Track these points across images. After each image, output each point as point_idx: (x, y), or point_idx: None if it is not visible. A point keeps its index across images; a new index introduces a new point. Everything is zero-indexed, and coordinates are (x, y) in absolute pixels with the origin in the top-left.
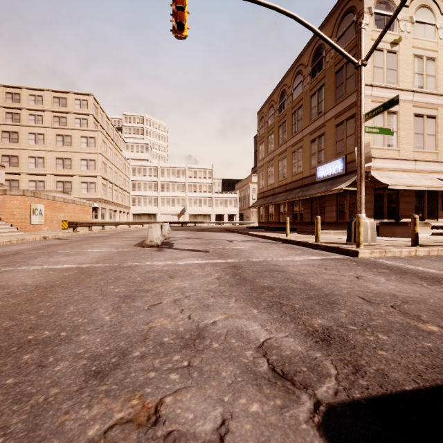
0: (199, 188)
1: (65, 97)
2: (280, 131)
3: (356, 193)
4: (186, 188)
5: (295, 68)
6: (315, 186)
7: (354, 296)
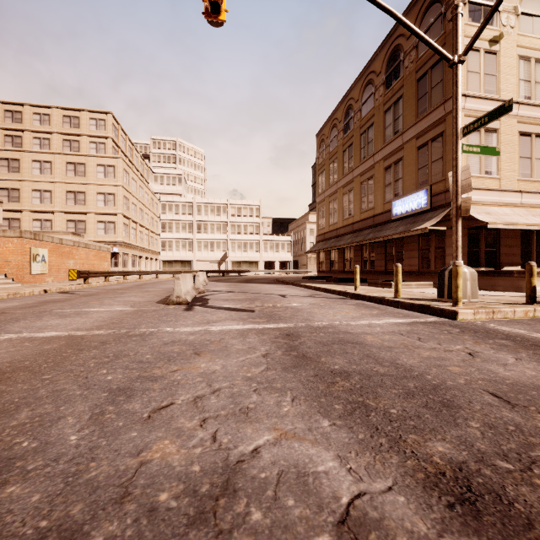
0: (243, 229)
1: (77, 116)
2: (345, 157)
3: (444, 234)
4: (228, 229)
5: (364, 77)
6: (391, 225)
7: (480, 391)
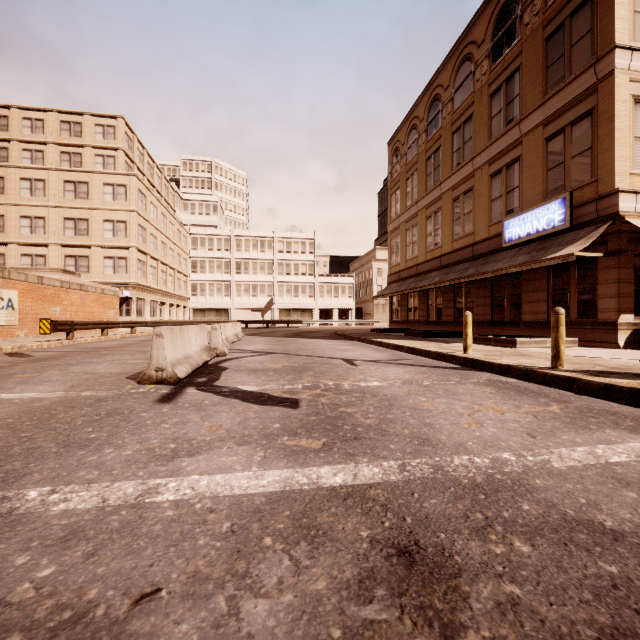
0: (294, 269)
1: (79, 121)
2: (430, 167)
3: (594, 265)
4: (274, 269)
5: (458, 53)
6: (503, 255)
7: None
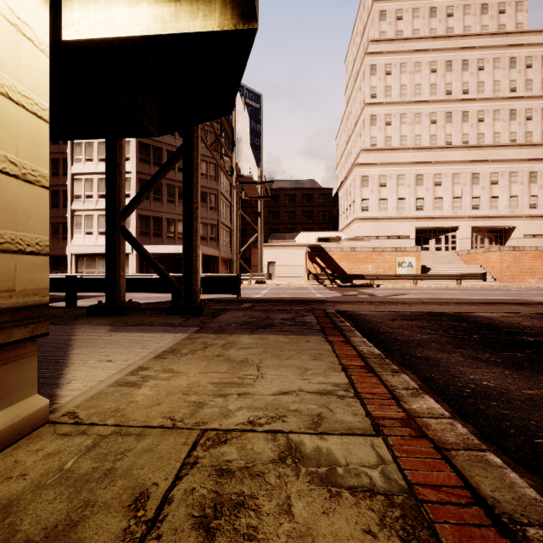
0: None
1: None
2: None
3: None
4: None
5: None
6: None
7: None
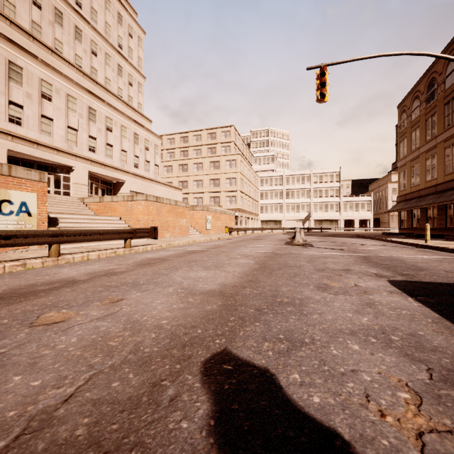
0: (324, 193)
1: (215, 132)
2: (428, 125)
3: None
4: (311, 194)
5: (448, 52)
6: None
7: (441, 270)
